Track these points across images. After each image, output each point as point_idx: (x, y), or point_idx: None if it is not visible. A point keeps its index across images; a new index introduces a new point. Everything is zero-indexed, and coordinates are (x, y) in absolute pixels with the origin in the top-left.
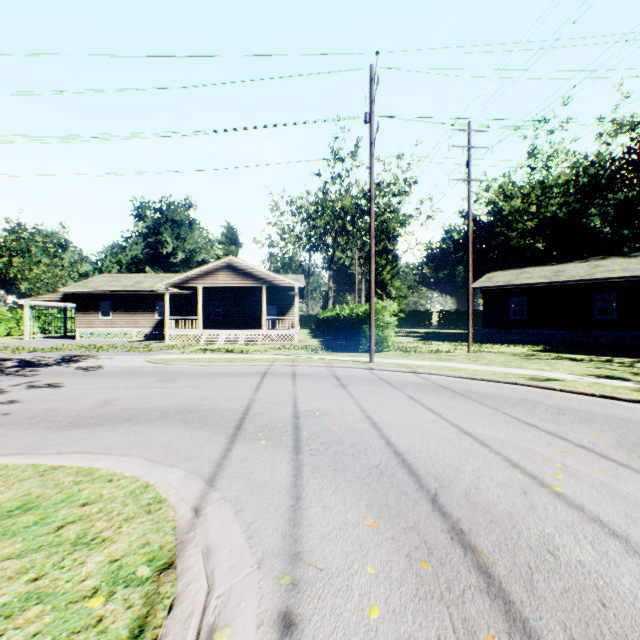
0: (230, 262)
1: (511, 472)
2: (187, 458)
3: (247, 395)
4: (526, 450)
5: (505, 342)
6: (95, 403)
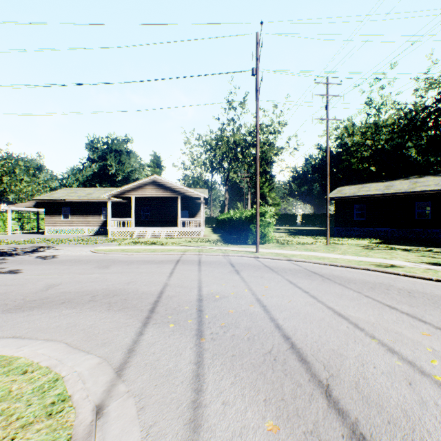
0: (155, 179)
1: (390, 358)
2: (103, 343)
3: (162, 280)
4: (396, 333)
5: (351, 236)
6: (41, 287)
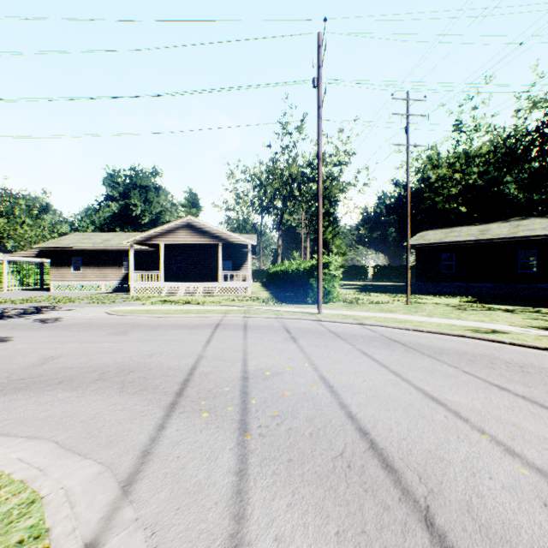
0: (189, 221)
1: (511, 464)
2: (108, 442)
3: (196, 350)
4: (513, 426)
5: (436, 293)
6: (34, 361)
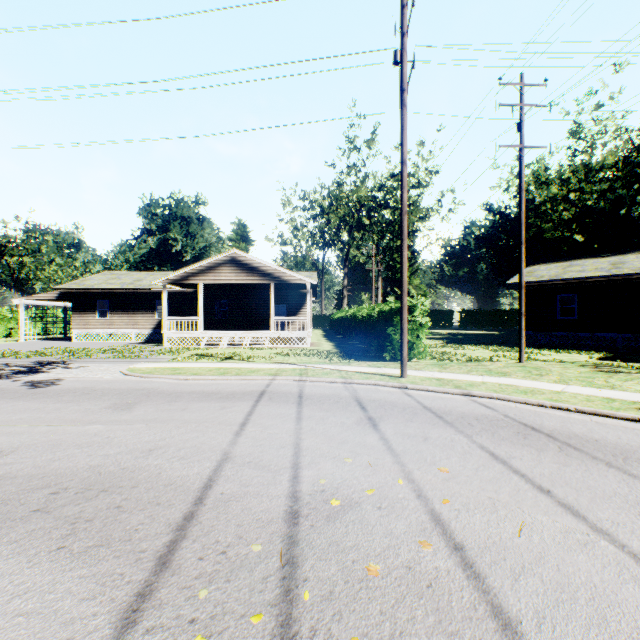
0: (234, 256)
1: None
2: None
3: (221, 443)
4: None
5: (551, 346)
6: None
